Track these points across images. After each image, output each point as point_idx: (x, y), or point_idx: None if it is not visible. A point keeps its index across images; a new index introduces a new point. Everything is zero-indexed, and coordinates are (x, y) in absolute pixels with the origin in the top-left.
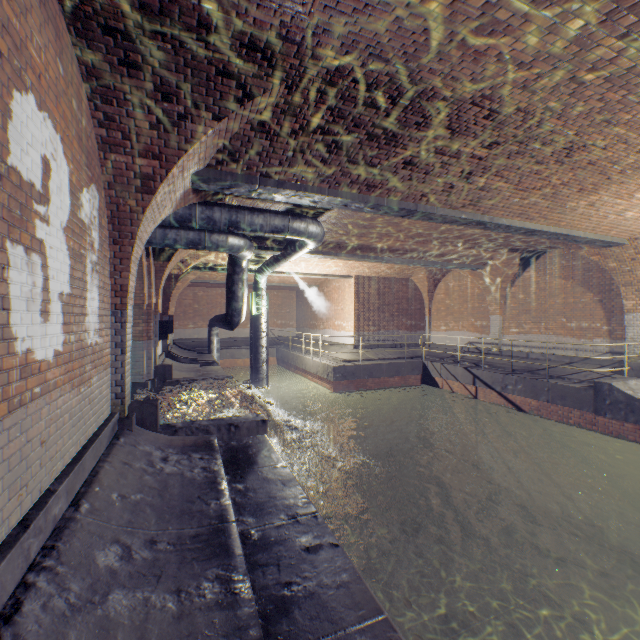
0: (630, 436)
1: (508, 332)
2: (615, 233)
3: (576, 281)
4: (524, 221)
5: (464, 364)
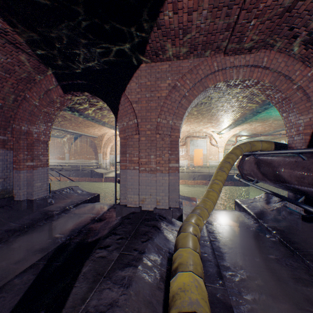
0: (97, 181)
1: (71, 159)
2: (95, 135)
3: (89, 145)
4: (74, 130)
5: (56, 170)
